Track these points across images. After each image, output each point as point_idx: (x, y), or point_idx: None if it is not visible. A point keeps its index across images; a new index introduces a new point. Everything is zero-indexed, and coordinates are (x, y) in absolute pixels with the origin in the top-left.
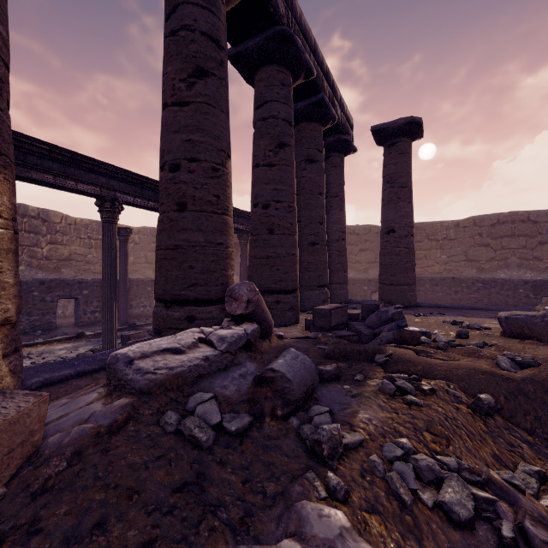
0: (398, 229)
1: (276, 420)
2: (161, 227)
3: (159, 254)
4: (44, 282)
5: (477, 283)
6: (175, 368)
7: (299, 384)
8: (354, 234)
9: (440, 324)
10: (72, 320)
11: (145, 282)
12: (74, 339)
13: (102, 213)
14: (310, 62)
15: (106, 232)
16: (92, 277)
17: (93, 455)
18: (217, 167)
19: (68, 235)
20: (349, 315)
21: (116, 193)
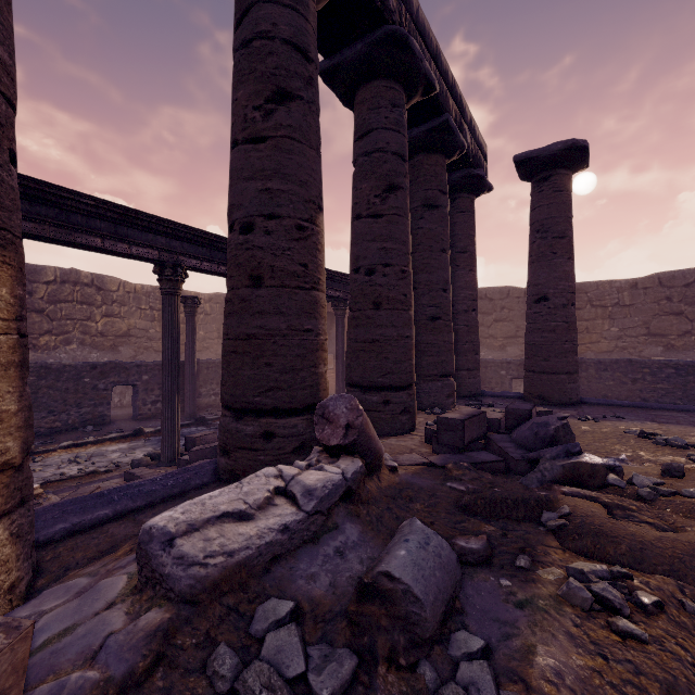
0: (553, 295)
1: (396, 671)
2: (229, 308)
3: (227, 346)
4: (96, 365)
5: (666, 369)
6: (236, 552)
7: (434, 606)
8: (486, 299)
9: (621, 437)
10: (130, 411)
11: (216, 365)
12: (130, 437)
13: (161, 283)
14: (430, 72)
15: (166, 306)
16: (155, 357)
17: None
18: (303, 225)
19: (127, 305)
20: (486, 420)
21: (178, 256)
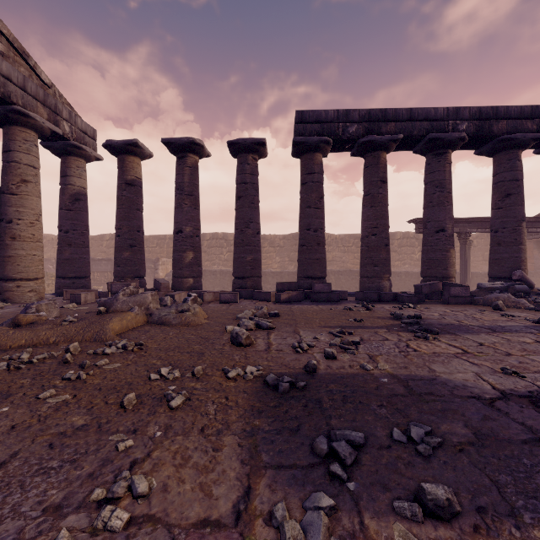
0: None
1: (512, 294)
2: (490, 252)
3: (489, 261)
4: None
5: None
6: (491, 286)
7: (518, 289)
8: None
9: None
10: None
11: (482, 275)
12: None
13: (459, 240)
14: None
15: (462, 249)
16: None
17: (477, 292)
18: (515, 228)
19: None
20: None
21: (466, 229)
